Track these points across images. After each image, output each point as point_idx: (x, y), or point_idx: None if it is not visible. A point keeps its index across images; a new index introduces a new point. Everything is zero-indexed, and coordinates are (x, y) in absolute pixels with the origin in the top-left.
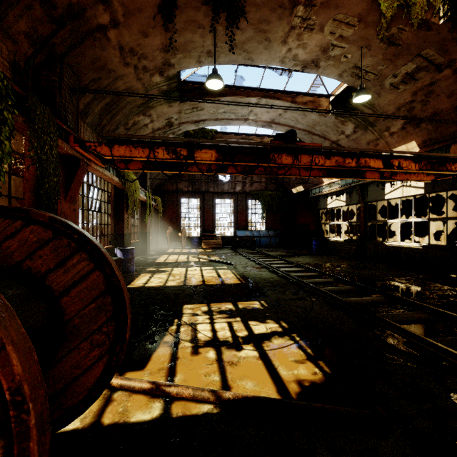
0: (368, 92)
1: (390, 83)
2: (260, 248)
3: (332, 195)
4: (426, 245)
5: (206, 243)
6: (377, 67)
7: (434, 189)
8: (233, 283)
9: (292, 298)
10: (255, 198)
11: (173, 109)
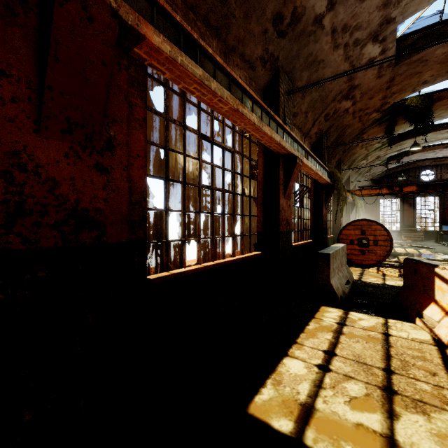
0: None
1: None
2: None
3: None
4: None
5: (405, 235)
6: None
7: None
8: (428, 254)
9: None
10: None
11: (382, 151)
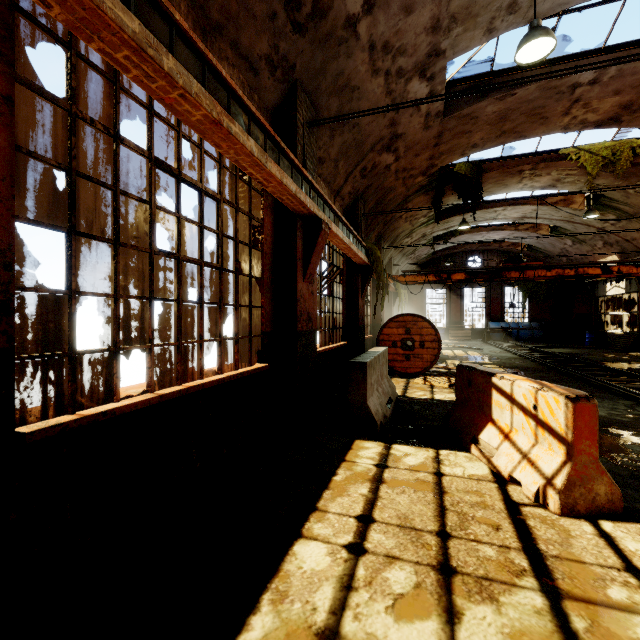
0: (593, 213)
1: (634, 191)
2: (518, 341)
3: (611, 281)
4: None
5: (452, 334)
6: (613, 183)
7: None
8: (477, 356)
9: (516, 362)
10: (514, 285)
11: (428, 228)
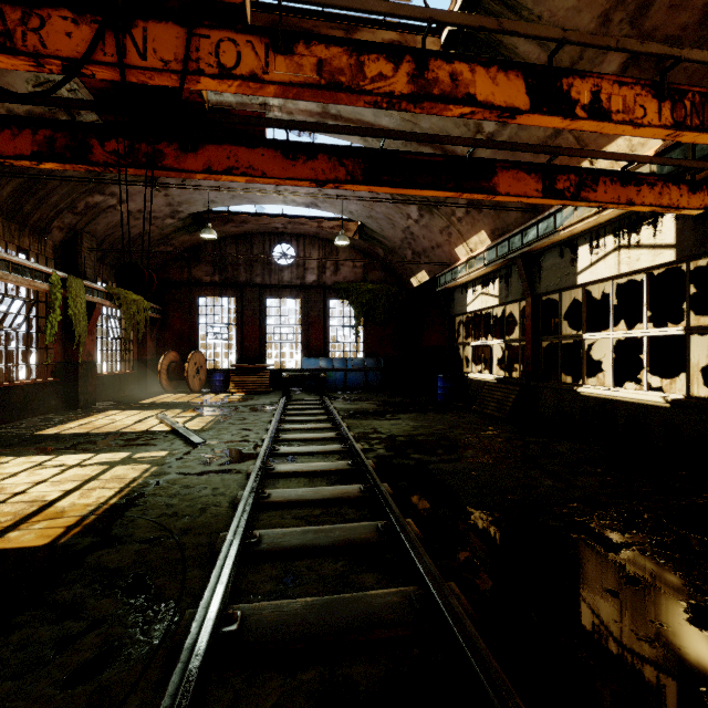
0: None
1: None
2: (345, 392)
3: (475, 284)
4: (682, 399)
5: (237, 382)
6: None
7: (705, 246)
8: (13, 546)
9: None
10: (343, 297)
11: None
